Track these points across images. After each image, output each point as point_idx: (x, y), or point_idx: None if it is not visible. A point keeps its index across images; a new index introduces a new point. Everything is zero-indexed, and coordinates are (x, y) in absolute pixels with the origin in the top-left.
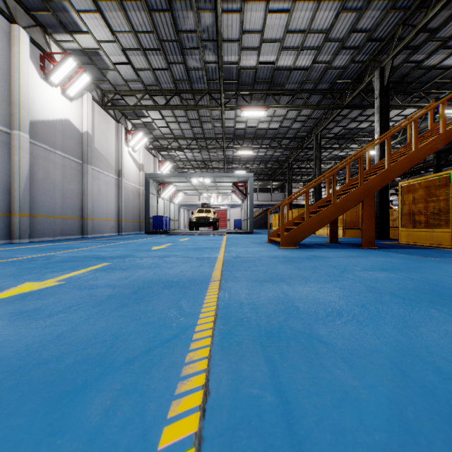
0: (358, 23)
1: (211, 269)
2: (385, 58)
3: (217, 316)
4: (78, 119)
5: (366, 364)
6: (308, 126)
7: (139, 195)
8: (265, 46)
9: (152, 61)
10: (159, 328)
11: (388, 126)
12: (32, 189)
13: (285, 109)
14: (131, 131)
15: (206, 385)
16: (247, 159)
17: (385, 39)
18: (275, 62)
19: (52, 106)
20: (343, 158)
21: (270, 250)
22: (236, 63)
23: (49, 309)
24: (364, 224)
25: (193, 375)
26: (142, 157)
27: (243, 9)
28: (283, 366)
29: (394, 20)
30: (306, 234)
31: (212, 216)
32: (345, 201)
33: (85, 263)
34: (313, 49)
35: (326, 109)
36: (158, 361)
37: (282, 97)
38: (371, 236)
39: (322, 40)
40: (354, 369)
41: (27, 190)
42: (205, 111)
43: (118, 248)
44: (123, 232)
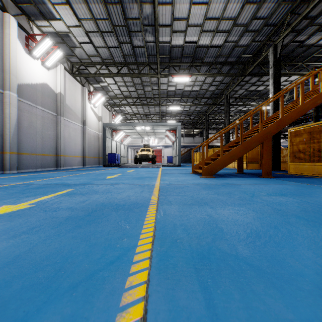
0: (258, 12)
1: (150, 194)
2: (277, 38)
3: (154, 236)
4: (53, 83)
5: (294, 291)
6: (220, 89)
7: (98, 139)
8: (189, 29)
9: (108, 41)
10: (104, 249)
11: (279, 88)
12: (19, 134)
13: (204, 76)
14: (92, 92)
15: (144, 318)
16: (176, 113)
17: (278, 25)
18: (197, 42)
19: (34, 74)
20: (245, 112)
21: (194, 179)
22: (168, 43)
23: (15, 230)
24: (264, 160)
25: (132, 304)
26: (100, 111)
27: (174, 2)
28: (217, 292)
29: (284, 10)
30: (220, 167)
31: (151, 154)
32: (250, 142)
33: (54, 189)
34: (224, 32)
35: (234, 76)
36: (100, 287)
37: (202, 67)
38: (269, 168)
39: (231, 25)
40: (284, 296)
41: (16, 134)
42: (146, 78)
43: (81, 177)
44: (86, 165)
